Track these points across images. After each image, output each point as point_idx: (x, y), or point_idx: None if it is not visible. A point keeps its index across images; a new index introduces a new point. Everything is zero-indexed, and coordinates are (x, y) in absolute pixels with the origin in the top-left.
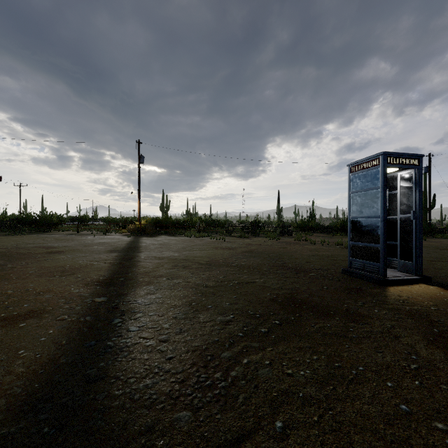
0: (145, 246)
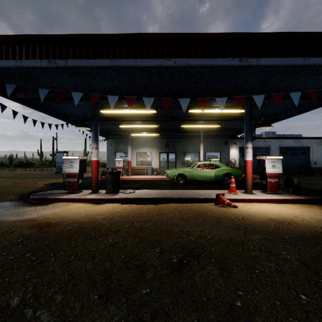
0: None
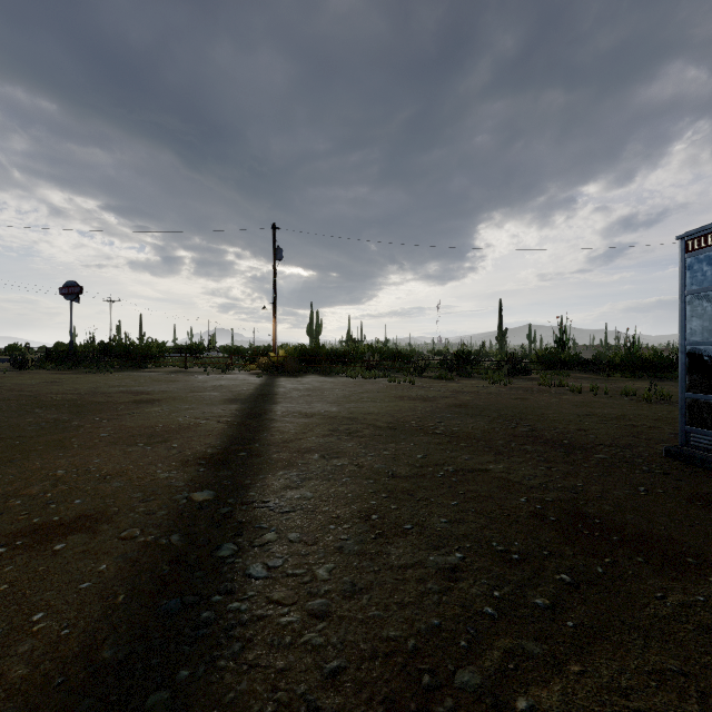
0: (283, 393)
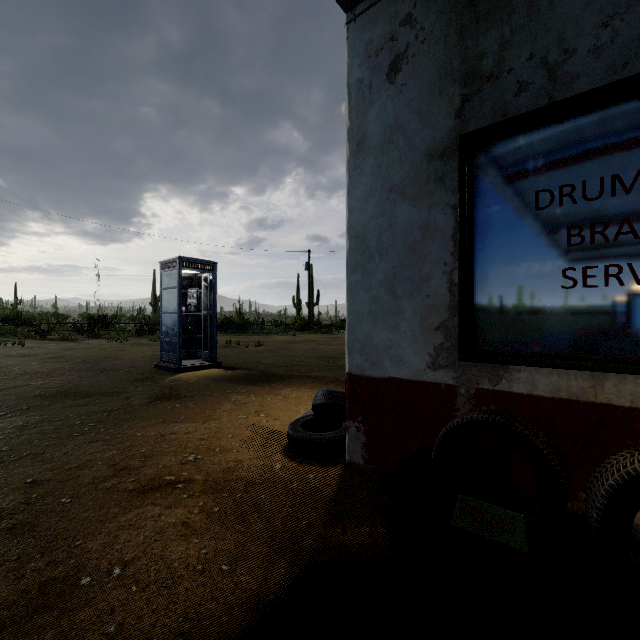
0: None
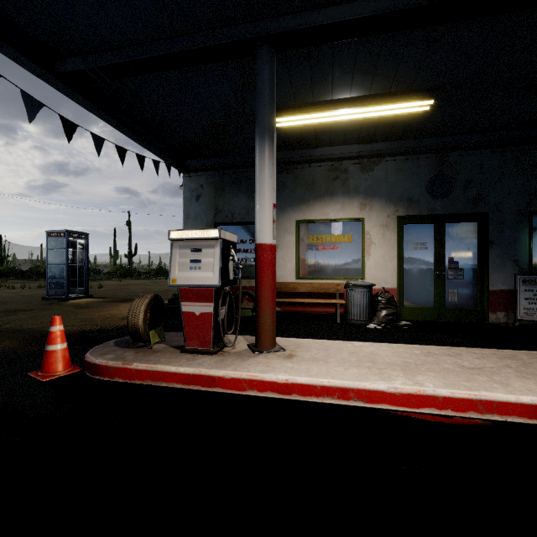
0: None
